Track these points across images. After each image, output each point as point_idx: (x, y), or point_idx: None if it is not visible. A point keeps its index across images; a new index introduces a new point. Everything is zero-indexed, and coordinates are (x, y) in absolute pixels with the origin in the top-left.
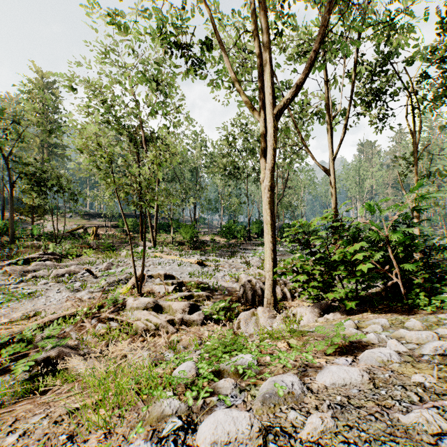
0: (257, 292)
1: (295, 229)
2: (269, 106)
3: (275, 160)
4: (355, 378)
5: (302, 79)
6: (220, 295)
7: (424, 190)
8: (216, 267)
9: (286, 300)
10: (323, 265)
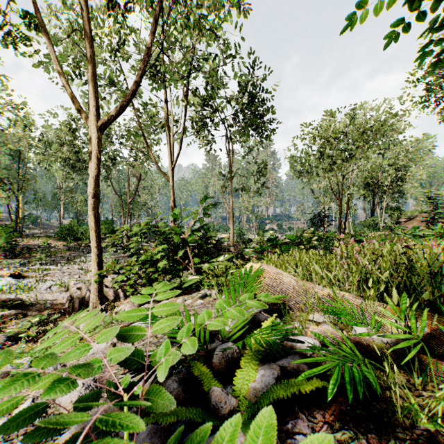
0: (86, 299)
1: (115, 235)
2: (91, 116)
3: (98, 169)
4: (102, 346)
5: (123, 101)
6: (39, 309)
7: (241, 199)
8: (41, 277)
9: (119, 300)
10: (141, 264)
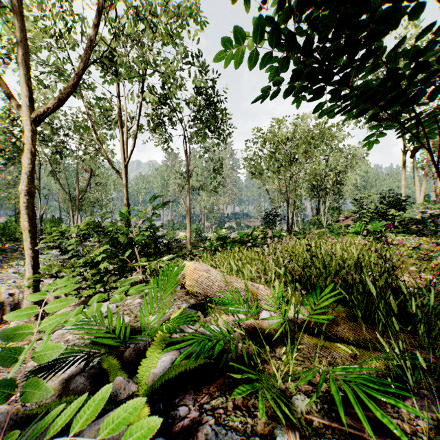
0: (20, 305)
1: (53, 235)
2: (24, 107)
3: (33, 165)
4: None
5: (63, 94)
6: None
7: (200, 197)
8: None
9: None
10: (83, 266)
